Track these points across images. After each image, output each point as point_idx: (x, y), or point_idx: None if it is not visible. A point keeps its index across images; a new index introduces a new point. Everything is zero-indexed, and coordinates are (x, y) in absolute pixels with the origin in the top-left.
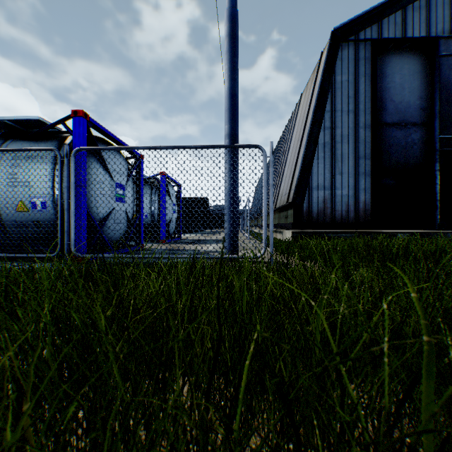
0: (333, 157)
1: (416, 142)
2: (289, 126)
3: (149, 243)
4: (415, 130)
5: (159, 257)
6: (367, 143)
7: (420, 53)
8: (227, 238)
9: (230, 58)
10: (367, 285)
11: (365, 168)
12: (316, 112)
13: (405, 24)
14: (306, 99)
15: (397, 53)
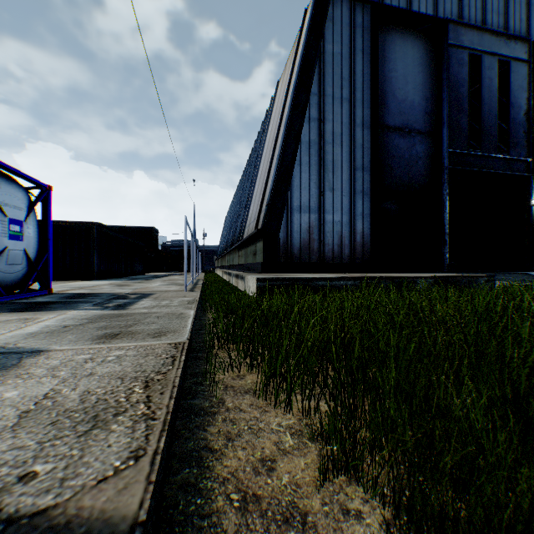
0: (322, 164)
1: (421, 156)
2: (263, 130)
3: None
4: (420, 140)
5: None
6: (366, 149)
7: (426, 39)
8: None
9: None
10: None
11: (363, 184)
12: (297, 93)
13: None
14: (284, 83)
15: (401, 33)
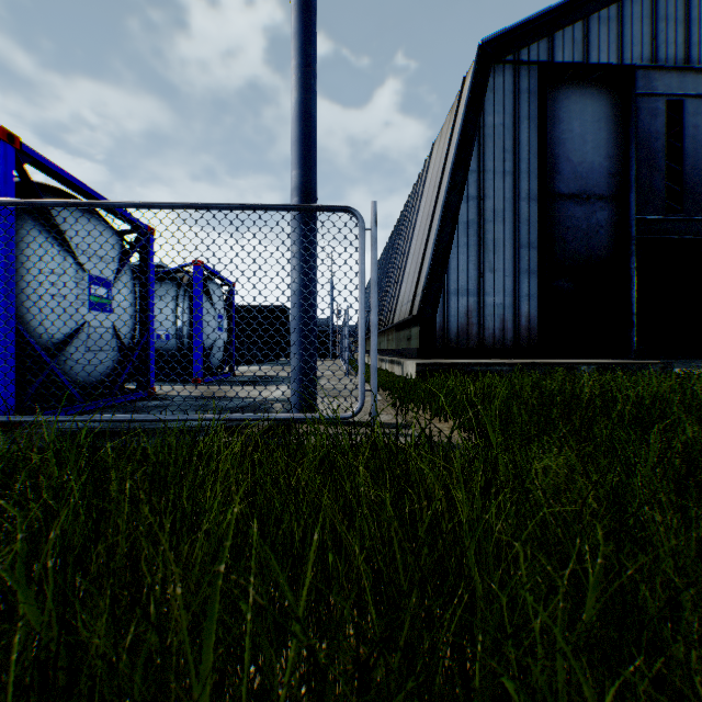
0: (482, 244)
1: (603, 225)
2: (415, 196)
3: (172, 384)
4: (602, 206)
5: (158, 419)
6: (532, 224)
7: (609, 89)
8: (295, 380)
9: (301, 47)
10: (599, 561)
11: (529, 263)
12: (455, 172)
13: (588, 43)
14: (439, 152)
15: (577, 87)
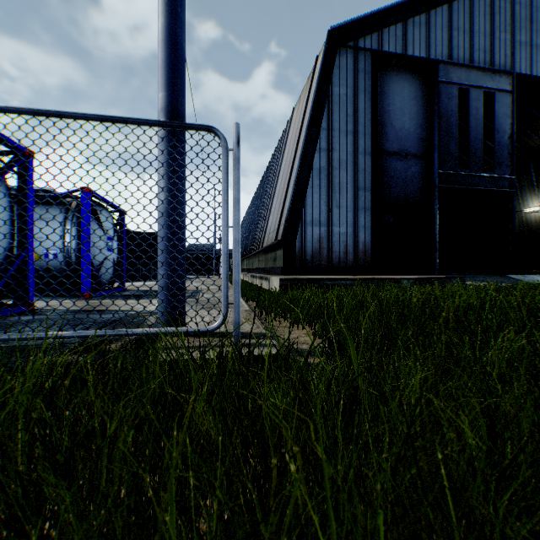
0: (330, 186)
1: (416, 176)
2: (280, 148)
3: (60, 298)
4: (416, 162)
5: (2, 339)
6: (367, 173)
7: (420, 76)
8: (162, 294)
9: None
10: None
11: (365, 202)
12: (310, 128)
13: (406, 40)
14: (298, 113)
15: (398, 72)
